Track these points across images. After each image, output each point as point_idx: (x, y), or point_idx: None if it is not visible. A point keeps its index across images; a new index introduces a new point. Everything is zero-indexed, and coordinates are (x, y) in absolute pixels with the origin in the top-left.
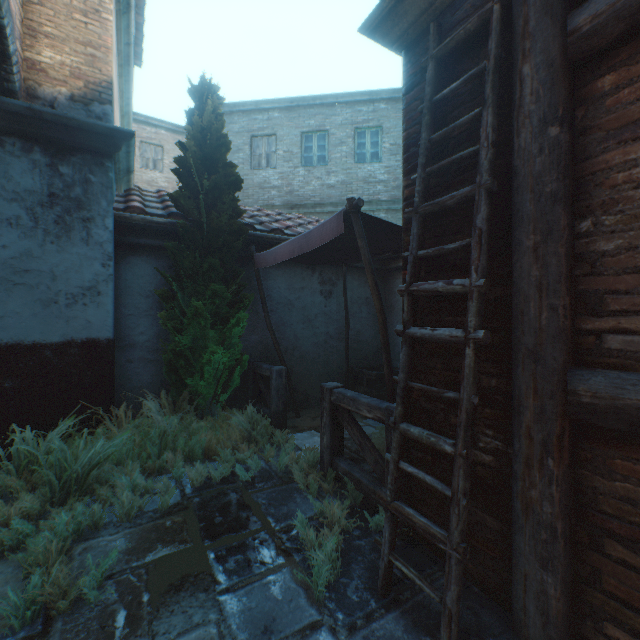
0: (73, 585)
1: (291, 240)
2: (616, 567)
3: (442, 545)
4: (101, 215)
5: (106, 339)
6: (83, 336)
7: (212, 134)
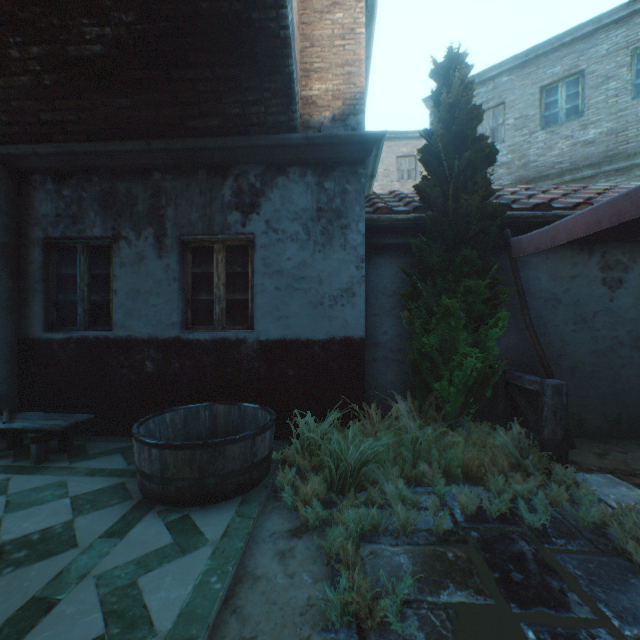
0: (376, 599)
1: (590, 208)
2: None
3: None
4: (355, 221)
5: (358, 338)
6: (341, 334)
7: (460, 109)
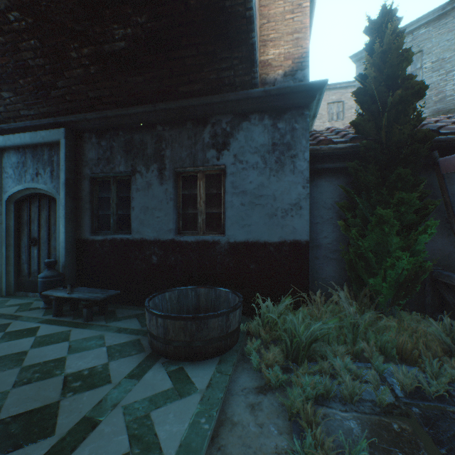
0: None
1: None
2: None
3: None
4: (301, 151)
5: (304, 241)
6: (290, 238)
7: (392, 55)
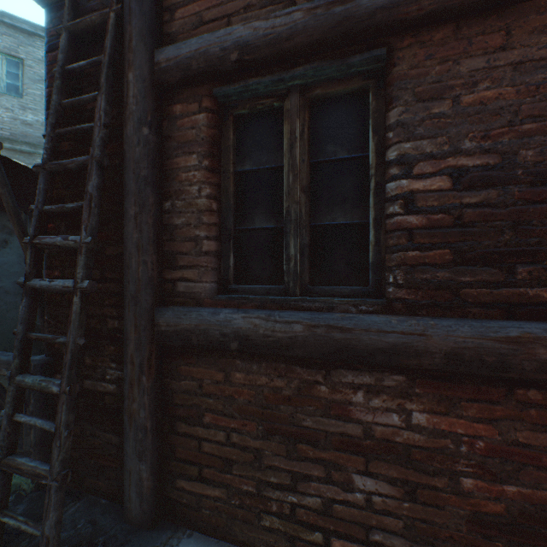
0: None
1: None
2: (183, 439)
3: (45, 480)
4: None
5: None
6: None
7: None
